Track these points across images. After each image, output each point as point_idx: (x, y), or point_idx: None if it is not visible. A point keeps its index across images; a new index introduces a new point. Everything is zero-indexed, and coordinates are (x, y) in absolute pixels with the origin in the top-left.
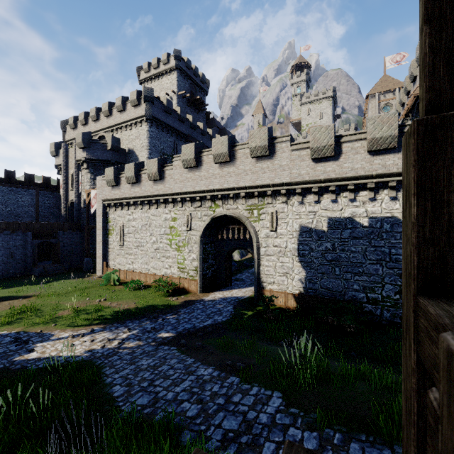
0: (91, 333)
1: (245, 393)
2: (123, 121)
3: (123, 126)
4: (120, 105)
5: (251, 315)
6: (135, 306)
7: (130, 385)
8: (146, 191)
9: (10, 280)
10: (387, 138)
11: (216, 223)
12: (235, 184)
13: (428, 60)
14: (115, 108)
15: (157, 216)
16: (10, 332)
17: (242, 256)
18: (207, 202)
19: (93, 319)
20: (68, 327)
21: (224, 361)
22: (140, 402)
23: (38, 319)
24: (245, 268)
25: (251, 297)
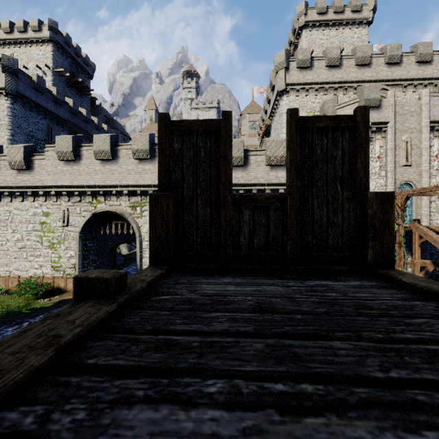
0: None
1: None
2: None
3: None
4: None
5: None
6: None
7: None
8: (6, 180)
9: None
10: (237, 158)
11: (99, 218)
12: (118, 181)
13: (158, 168)
14: None
15: (22, 210)
16: None
17: (131, 250)
18: (88, 197)
19: None
20: None
21: None
22: None
23: None
24: (133, 261)
25: None
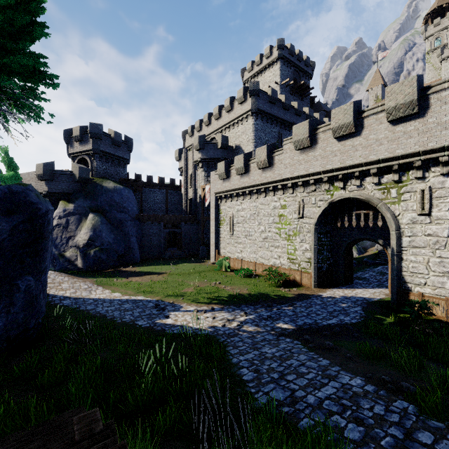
0: (211, 310)
1: (437, 434)
2: (231, 120)
3: (230, 125)
4: (228, 105)
5: (392, 322)
6: (247, 292)
7: (258, 372)
8: (254, 180)
9: (150, 260)
10: None
11: (334, 209)
12: (363, 158)
13: None
14: (224, 109)
15: (265, 205)
16: (152, 299)
17: (360, 252)
18: (323, 185)
19: (212, 299)
20: (192, 302)
21: (375, 374)
22: (275, 396)
23: (170, 292)
24: (367, 266)
25: (385, 300)
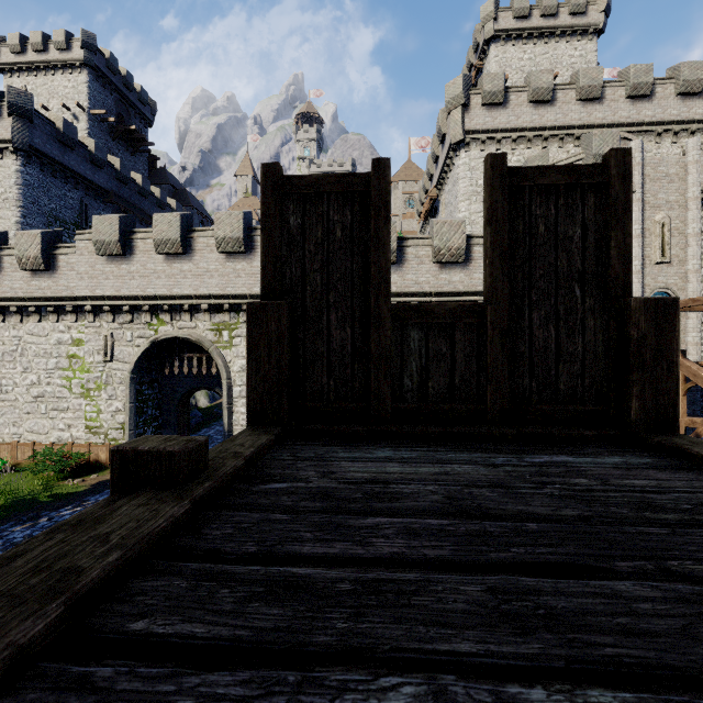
0: None
1: None
2: None
3: None
4: None
5: None
6: None
7: None
8: (14, 288)
9: None
10: None
11: (162, 349)
12: (193, 289)
13: (262, 258)
14: None
15: (39, 336)
16: None
17: (214, 400)
18: (144, 315)
19: None
20: None
21: None
22: None
23: None
24: (216, 419)
25: None
